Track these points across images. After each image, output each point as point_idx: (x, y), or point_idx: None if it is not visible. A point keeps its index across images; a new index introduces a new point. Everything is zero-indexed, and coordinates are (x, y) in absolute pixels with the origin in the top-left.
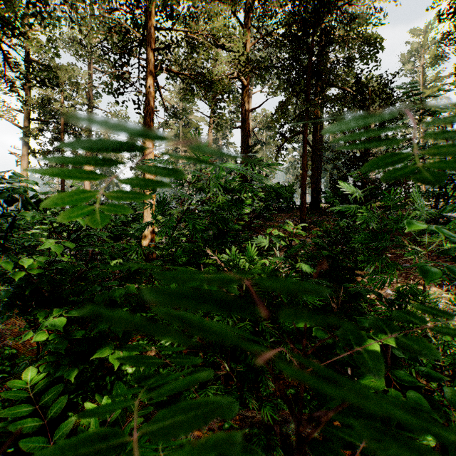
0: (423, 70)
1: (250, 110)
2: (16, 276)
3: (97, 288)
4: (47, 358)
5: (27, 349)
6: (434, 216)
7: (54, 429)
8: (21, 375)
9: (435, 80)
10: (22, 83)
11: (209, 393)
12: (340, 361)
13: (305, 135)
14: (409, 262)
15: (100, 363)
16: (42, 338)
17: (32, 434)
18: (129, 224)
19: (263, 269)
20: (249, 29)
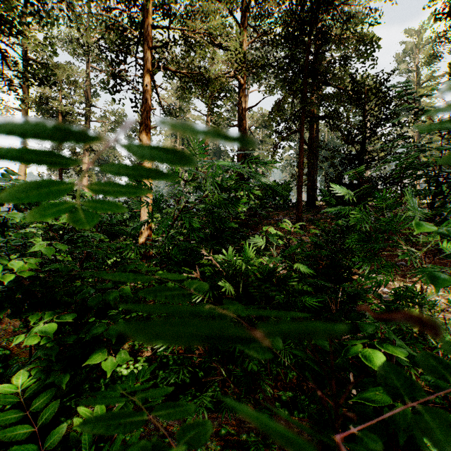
0: (418, 70)
1: (247, 108)
2: (5, 278)
3: (90, 289)
4: (38, 362)
5: (21, 349)
6: (432, 215)
7: (46, 434)
8: (13, 379)
9: (430, 80)
10: (20, 82)
11: (205, 401)
12: (340, 367)
13: (301, 134)
14: (405, 260)
15: (95, 364)
16: (33, 341)
17: (23, 440)
18: (125, 223)
19: (261, 270)
20: (246, 28)
